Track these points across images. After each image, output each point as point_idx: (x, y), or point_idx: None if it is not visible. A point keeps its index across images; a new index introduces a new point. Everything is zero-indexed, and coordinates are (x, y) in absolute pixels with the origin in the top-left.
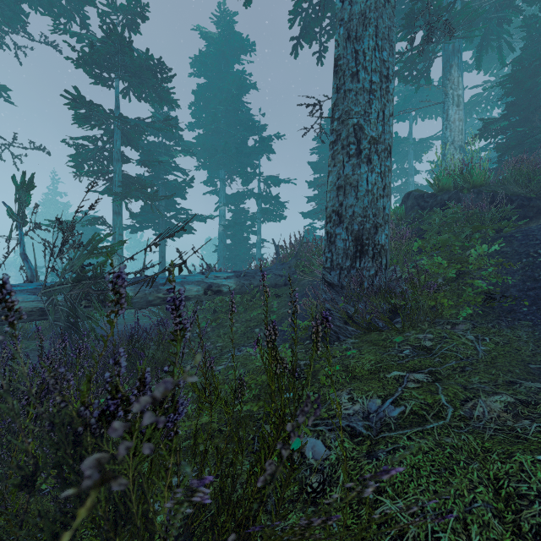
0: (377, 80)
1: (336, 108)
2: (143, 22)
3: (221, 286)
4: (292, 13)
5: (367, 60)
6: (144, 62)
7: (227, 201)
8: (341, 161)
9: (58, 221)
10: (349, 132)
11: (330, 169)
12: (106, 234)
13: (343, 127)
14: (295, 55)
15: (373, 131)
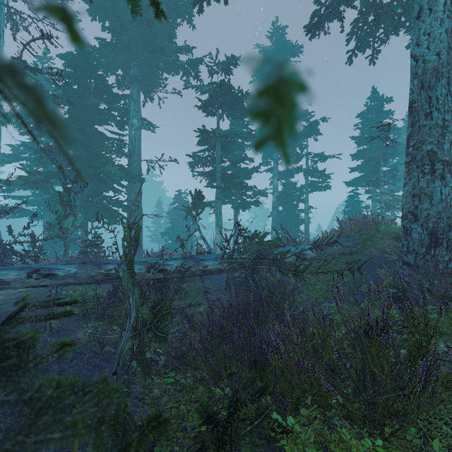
0: (449, 118)
1: (410, 138)
2: (234, 67)
3: (306, 255)
4: (350, 34)
5: (440, 103)
6: (236, 95)
7: (279, 176)
8: (416, 176)
9: (238, 225)
10: (423, 156)
11: (405, 181)
12: (265, 233)
13: (418, 152)
14: (349, 63)
15: (446, 156)
